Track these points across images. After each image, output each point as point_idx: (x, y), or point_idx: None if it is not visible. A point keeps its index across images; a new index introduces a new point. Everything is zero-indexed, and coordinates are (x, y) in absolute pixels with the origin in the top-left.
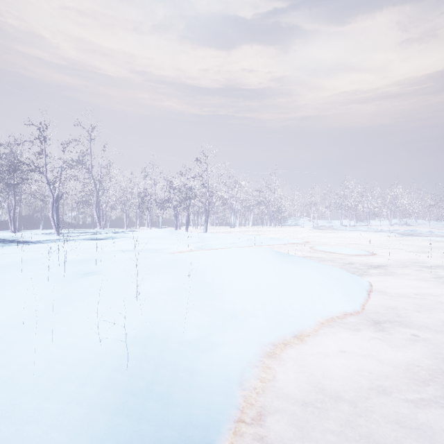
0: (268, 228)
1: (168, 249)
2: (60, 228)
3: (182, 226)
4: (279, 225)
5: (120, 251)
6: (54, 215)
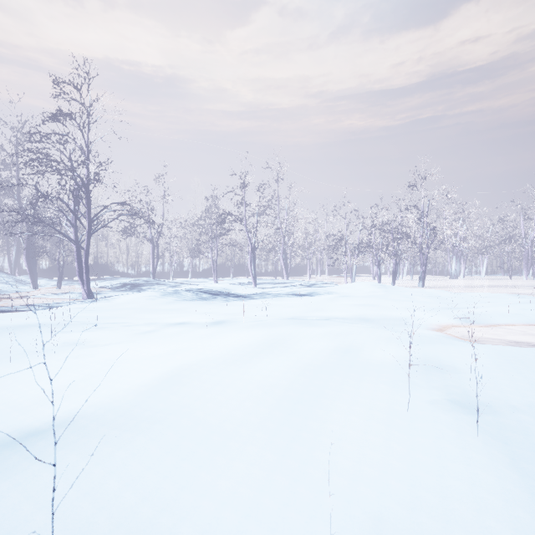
0: (524, 281)
1: (415, 319)
2: (243, 276)
3: (370, 275)
4: None
5: (357, 320)
6: (251, 265)
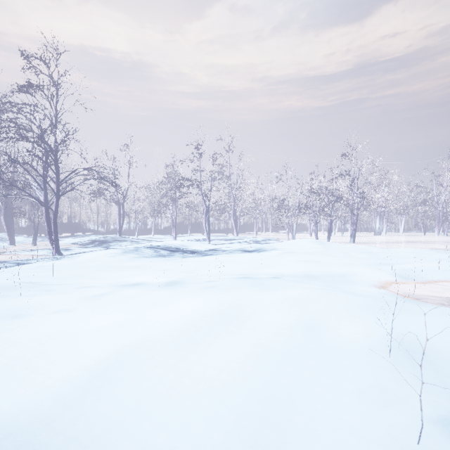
0: (436, 237)
1: (356, 275)
2: (199, 233)
3: (306, 231)
4: (448, 231)
5: (304, 277)
6: (206, 224)
